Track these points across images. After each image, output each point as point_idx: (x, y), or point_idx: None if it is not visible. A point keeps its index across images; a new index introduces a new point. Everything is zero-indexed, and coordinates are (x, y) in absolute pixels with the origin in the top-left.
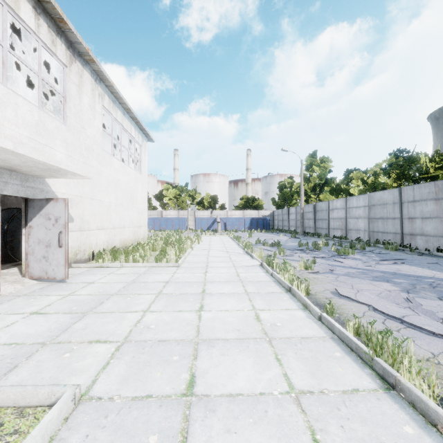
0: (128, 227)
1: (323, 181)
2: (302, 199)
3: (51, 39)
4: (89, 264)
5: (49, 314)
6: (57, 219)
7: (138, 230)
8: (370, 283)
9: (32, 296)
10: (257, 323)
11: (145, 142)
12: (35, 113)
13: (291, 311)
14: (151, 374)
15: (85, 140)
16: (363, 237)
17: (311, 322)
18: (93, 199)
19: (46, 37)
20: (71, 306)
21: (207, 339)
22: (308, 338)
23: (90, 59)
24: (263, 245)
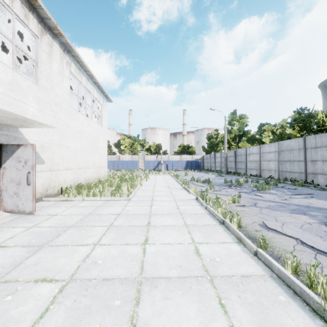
0: (91, 168)
1: (241, 133)
2: (226, 146)
3: (24, 13)
4: (57, 198)
5: (8, 247)
6: (26, 162)
7: (99, 170)
8: (290, 216)
9: (0, 228)
10: (198, 258)
11: (105, 102)
12: (9, 73)
13: (227, 245)
14: (89, 326)
15: (55, 98)
16: (274, 175)
17: (247, 257)
18: (62, 145)
19: (19, 11)
20: (31, 238)
21: (150, 277)
22: (248, 277)
23: (58, 32)
24: (196, 182)
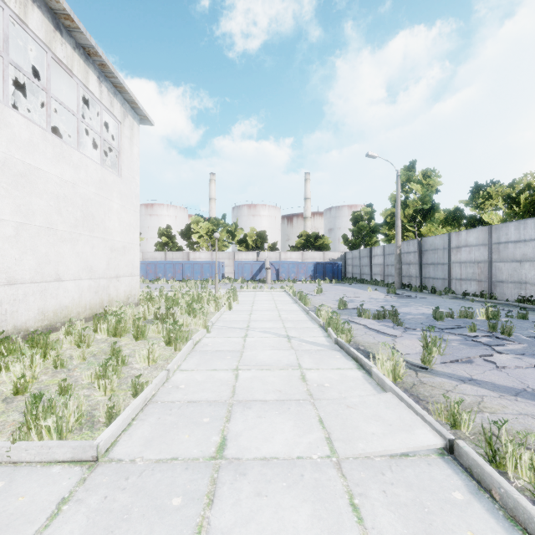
0: (74, 279)
1: (429, 206)
2: (399, 231)
3: None
4: None
5: None
6: None
7: (109, 285)
8: None
9: None
10: None
11: (133, 120)
12: None
13: None
14: None
15: None
16: None
17: None
18: None
19: None
20: None
21: None
22: None
23: None
24: (358, 315)
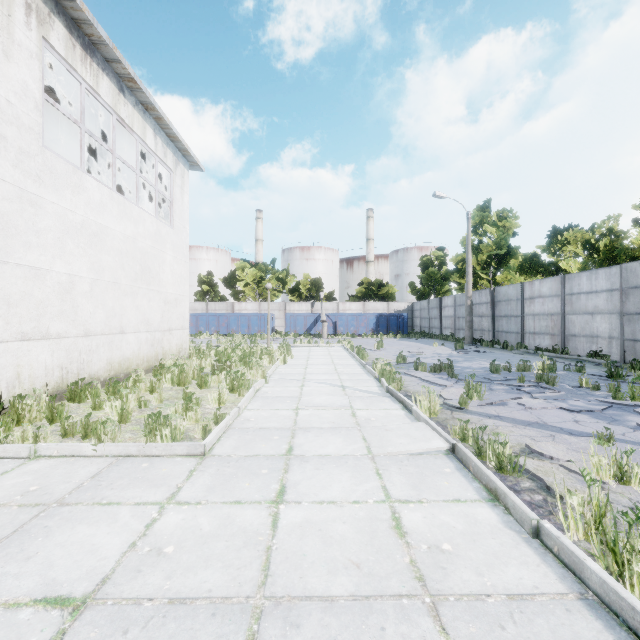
0: (134, 331)
1: (504, 251)
2: (470, 280)
3: None
4: None
5: None
6: None
7: (163, 338)
8: None
9: None
10: None
11: (183, 167)
12: None
13: None
14: None
15: None
16: (607, 350)
17: None
18: (4, 261)
19: None
20: None
21: None
22: None
23: None
24: (415, 368)
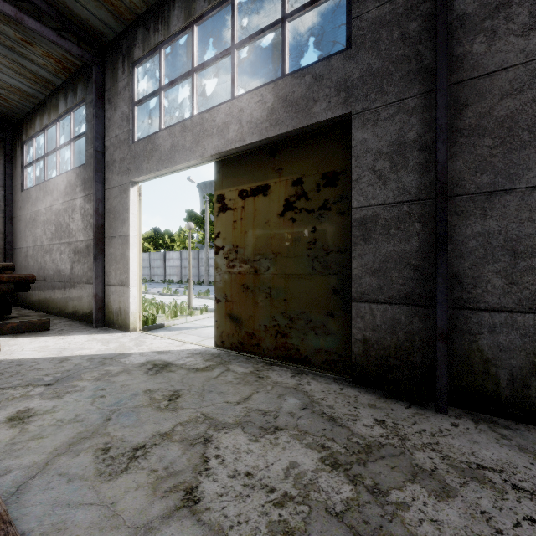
0: None
1: None
2: None
3: None
4: None
5: None
6: None
7: None
8: None
9: None
10: None
11: None
12: None
13: None
14: None
15: None
16: None
17: None
18: None
19: None
20: None
21: None
22: None
23: None
24: None
